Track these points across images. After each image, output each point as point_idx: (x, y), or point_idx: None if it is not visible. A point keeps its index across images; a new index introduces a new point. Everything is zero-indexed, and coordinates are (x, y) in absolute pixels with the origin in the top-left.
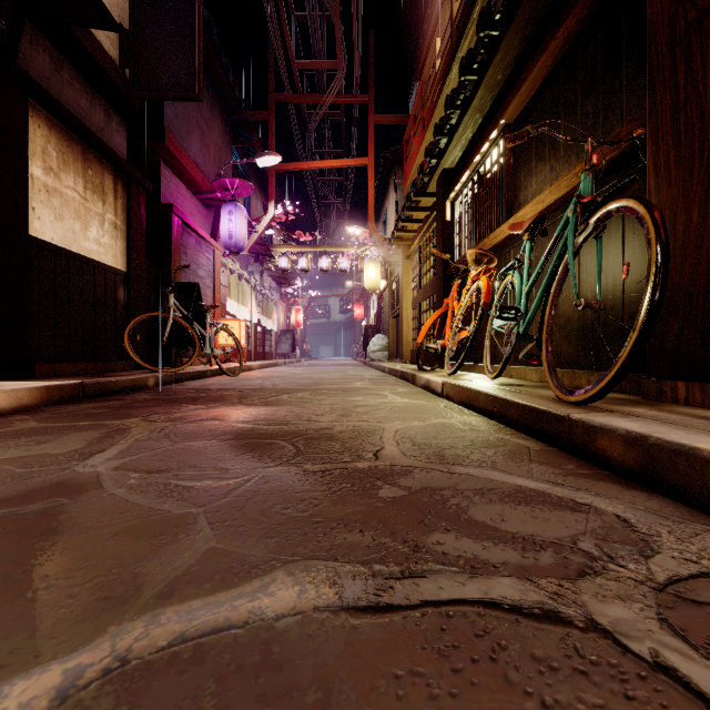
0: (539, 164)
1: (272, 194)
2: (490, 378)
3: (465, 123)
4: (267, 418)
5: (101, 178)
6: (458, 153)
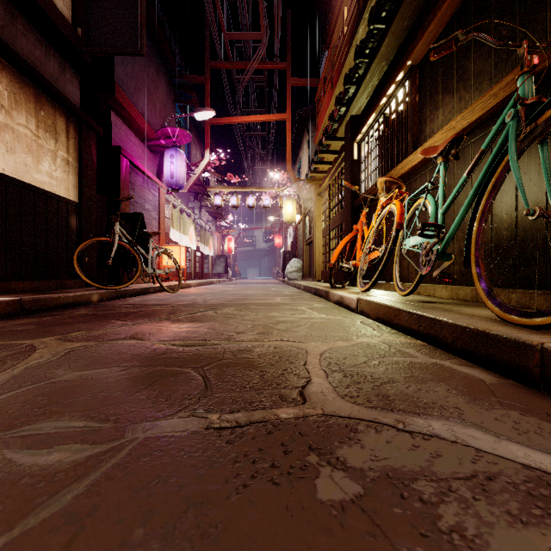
0: (446, 97)
1: (207, 143)
2: (402, 295)
3: (372, 71)
4: (186, 337)
5: (53, 119)
6: (365, 100)
